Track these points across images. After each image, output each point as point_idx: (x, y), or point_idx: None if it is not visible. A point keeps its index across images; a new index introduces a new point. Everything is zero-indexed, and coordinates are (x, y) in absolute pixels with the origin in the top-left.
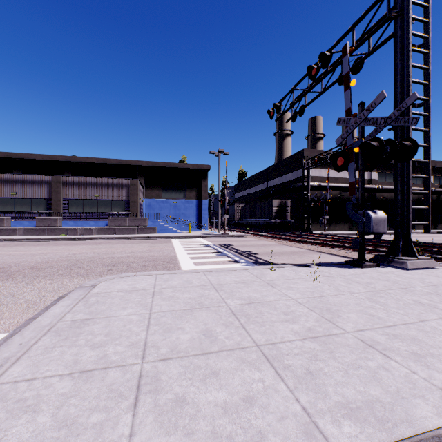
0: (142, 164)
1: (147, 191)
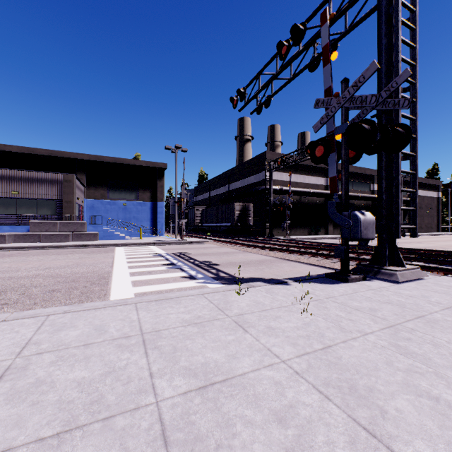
0: (83, 157)
1: (89, 190)
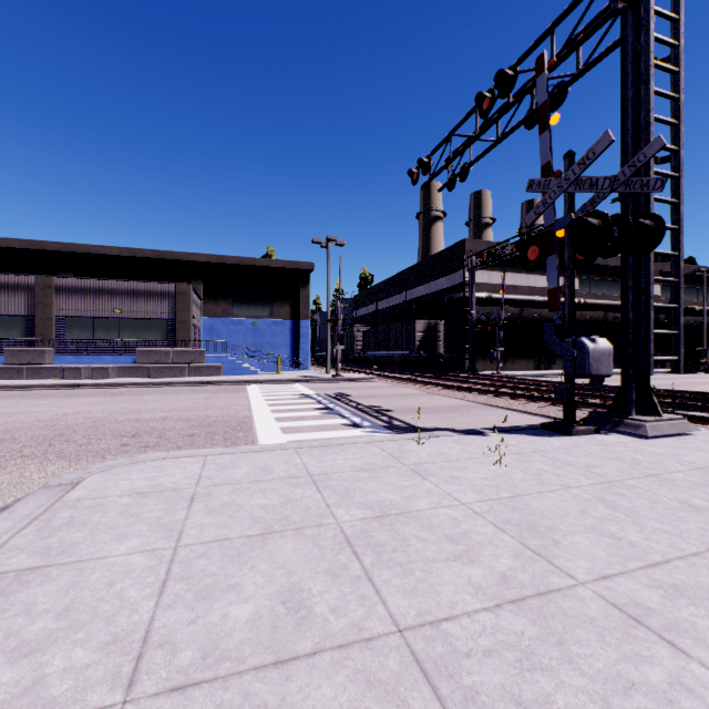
0: (199, 258)
1: (207, 305)
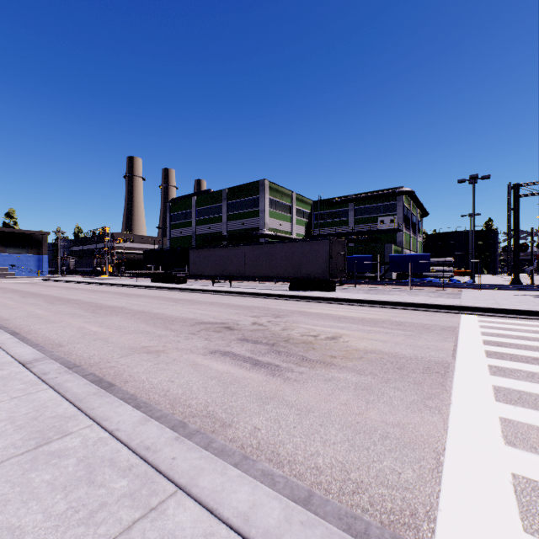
0: None
1: None
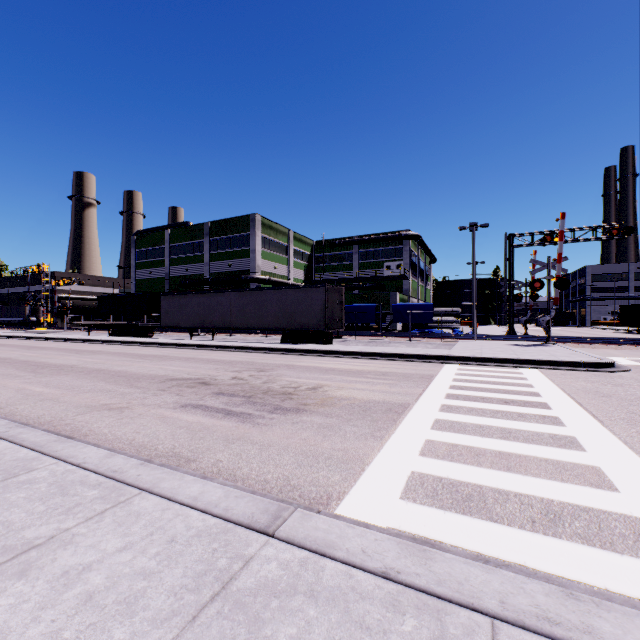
0: None
1: None
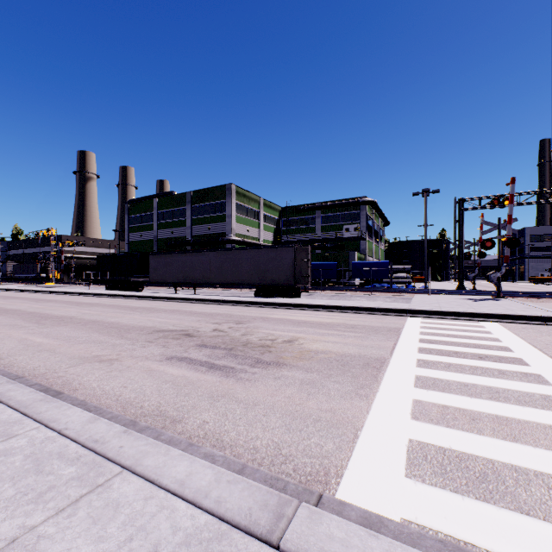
0: None
1: None
